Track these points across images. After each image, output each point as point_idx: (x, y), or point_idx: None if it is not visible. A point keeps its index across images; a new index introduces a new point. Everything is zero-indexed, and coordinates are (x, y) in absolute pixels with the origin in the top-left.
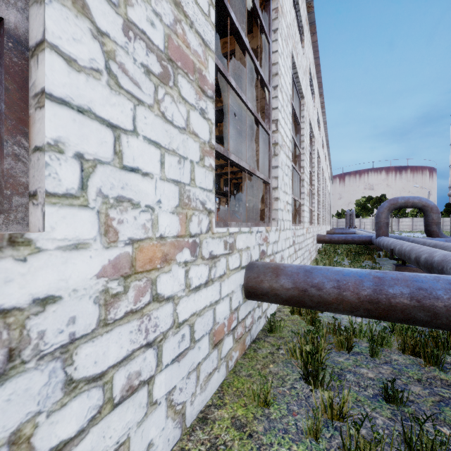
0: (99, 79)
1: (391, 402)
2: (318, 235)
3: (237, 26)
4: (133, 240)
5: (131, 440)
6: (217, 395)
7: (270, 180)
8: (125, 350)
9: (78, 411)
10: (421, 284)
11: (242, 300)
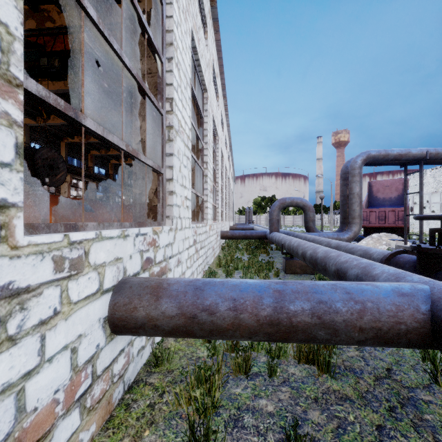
0: None
1: None
2: (221, 231)
3: None
4: None
5: None
6: None
7: (164, 170)
8: None
9: None
10: (321, 296)
11: (105, 340)
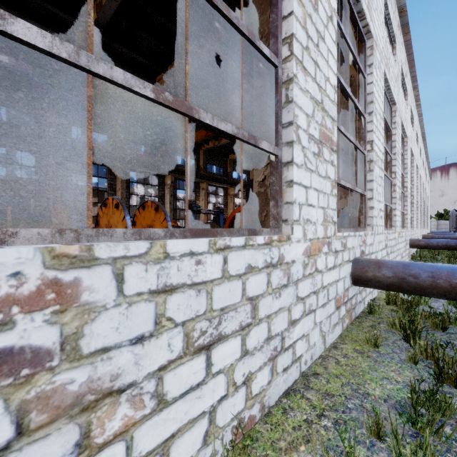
0: (302, 168)
1: None
2: (411, 239)
3: (344, 86)
4: (310, 239)
5: (310, 335)
6: (339, 339)
7: (366, 192)
8: (308, 291)
9: (298, 310)
10: None
11: (350, 284)
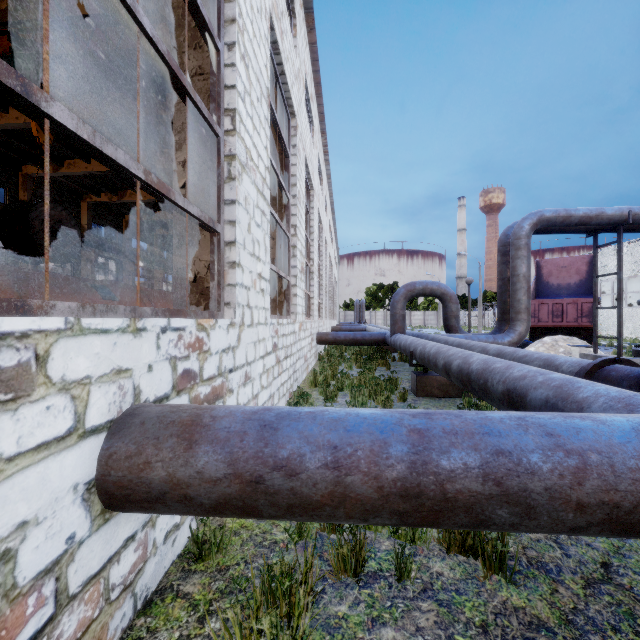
0: None
1: None
2: (318, 332)
3: None
4: None
5: None
6: None
7: (221, 227)
8: None
9: None
10: (500, 440)
11: (91, 524)
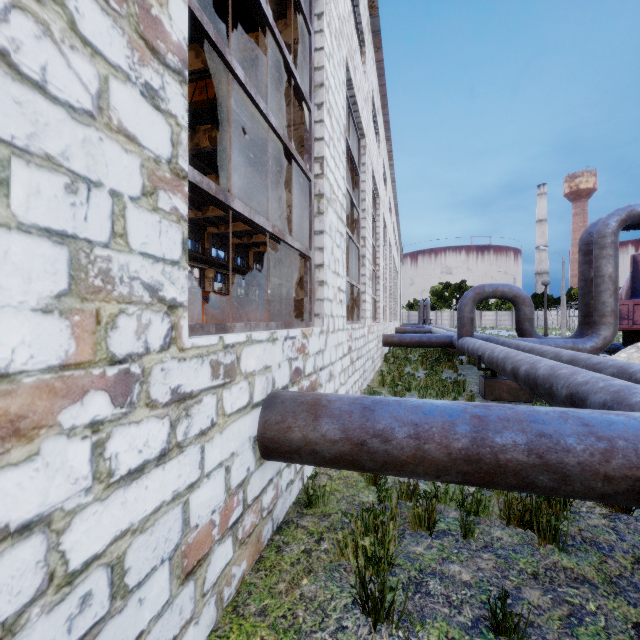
0: None
1: (501, 634)
2: (384, 334)
3: None
4: None
5: None
6: None
7: (313, 253)
8: None
9: None
10: (543, 426)
11: (255, 464)
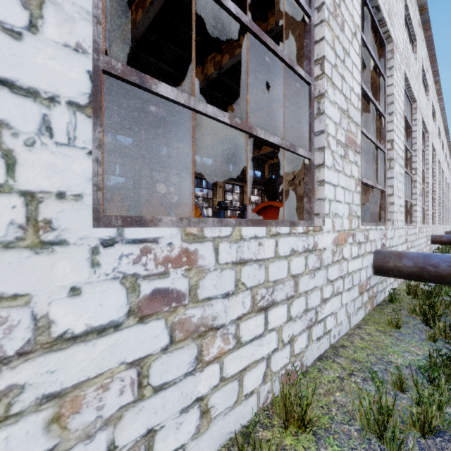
0: (331, 169)
1: None
2: (432, 235)
3: (366, 91)
4: (338, 231)
5: (337, 314)
6: (362, 321)
7: (386, 189)
8: (336, 275)
9: (328, 290)
10: None
11: (372, 274)
